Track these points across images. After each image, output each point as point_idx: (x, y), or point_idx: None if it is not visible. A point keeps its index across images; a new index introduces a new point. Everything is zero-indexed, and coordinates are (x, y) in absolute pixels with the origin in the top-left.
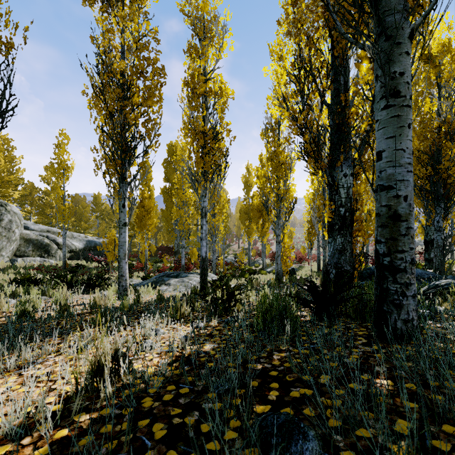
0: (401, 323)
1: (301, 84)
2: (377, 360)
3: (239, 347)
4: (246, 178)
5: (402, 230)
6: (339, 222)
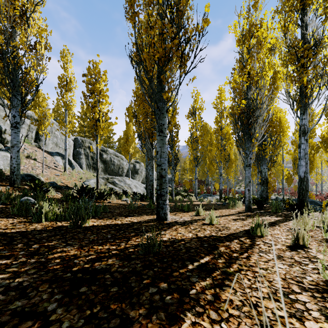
0: None
1: None
2: None
3: None
4: None
5: None
6: (262, 182)
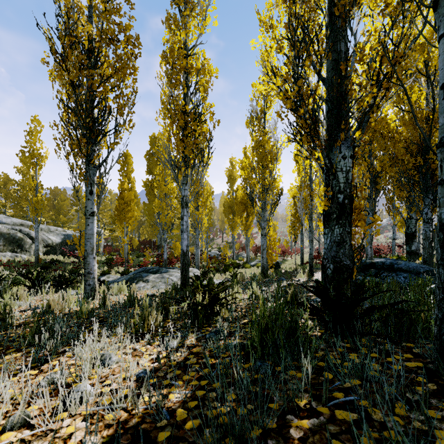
0: None
1: (295, 49)
2: None
3: (226, 398)
4: (230, 172)
5: None
6: (337, 210)
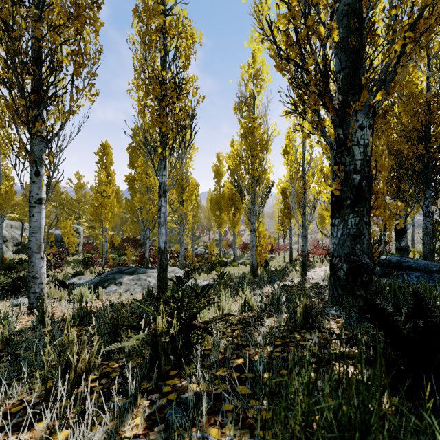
0: None
1: None
2: None
3: None
4: (216, 167)
5: None
6: (352, 195)
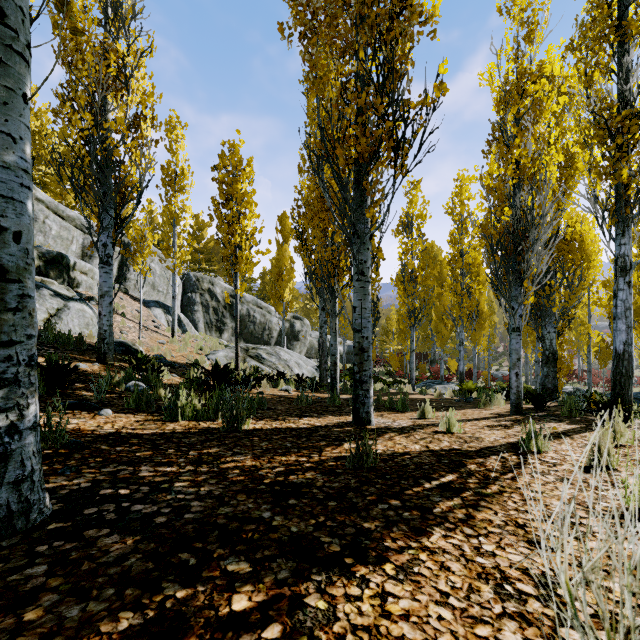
0: None
1: None
2: None
3: None
4: None
5: None
6: (545, 359)
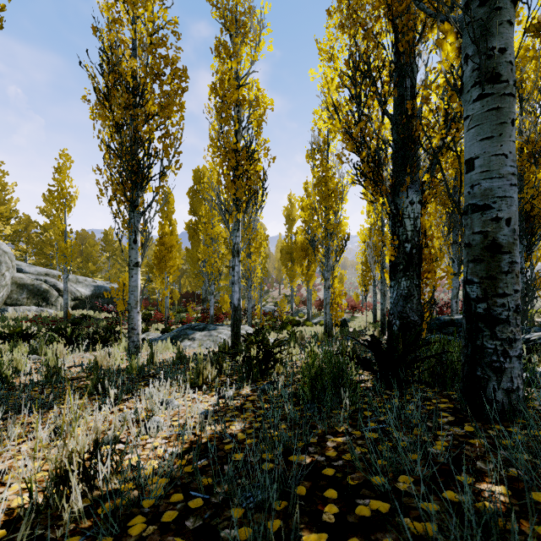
0: (502, 394)
1: (357, 87)
2: (475, 450)
3: (278, 427)
4: (288, 211)
5: (504, 266)
6: (404, 261)
